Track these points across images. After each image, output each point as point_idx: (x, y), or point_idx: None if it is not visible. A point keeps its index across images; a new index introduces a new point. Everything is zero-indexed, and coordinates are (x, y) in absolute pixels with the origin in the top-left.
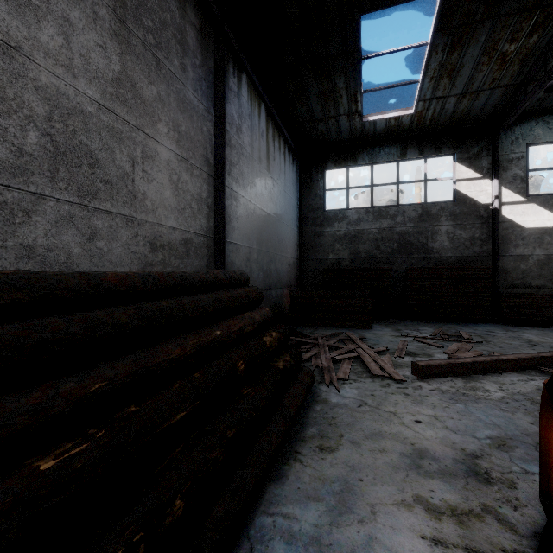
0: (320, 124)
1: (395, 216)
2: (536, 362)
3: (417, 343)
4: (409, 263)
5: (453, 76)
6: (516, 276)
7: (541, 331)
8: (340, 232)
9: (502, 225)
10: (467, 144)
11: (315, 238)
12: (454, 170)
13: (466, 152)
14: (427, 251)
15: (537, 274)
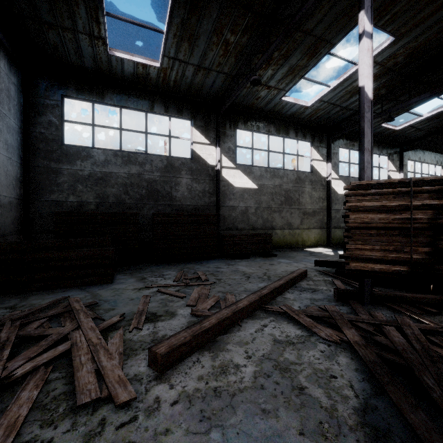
0: (51, 32)
1: (144, 163)
2: (261, 301)
3: (161, 295)
4: (156, 210)
5: (192, 43)
6: (230, 221)
7: (247, 262)
8: (84, 171)
9: (222, 183)
10: (201, 115)
11: (50, 176)
12: (192, 133)
13: (200, 121)
14: (171, 199)
15: (241, 220)
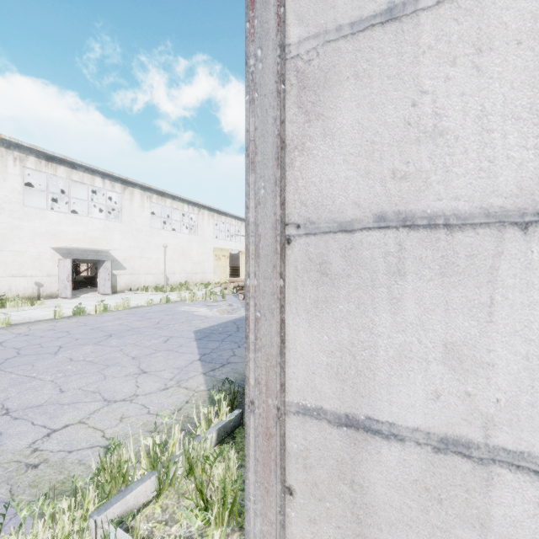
0: None
1: None
2: None
3: None
4: None
5: None
6: None
7: None
8: None
9: None
10: None
11: None
12: None
13: None
14: None
15: None
